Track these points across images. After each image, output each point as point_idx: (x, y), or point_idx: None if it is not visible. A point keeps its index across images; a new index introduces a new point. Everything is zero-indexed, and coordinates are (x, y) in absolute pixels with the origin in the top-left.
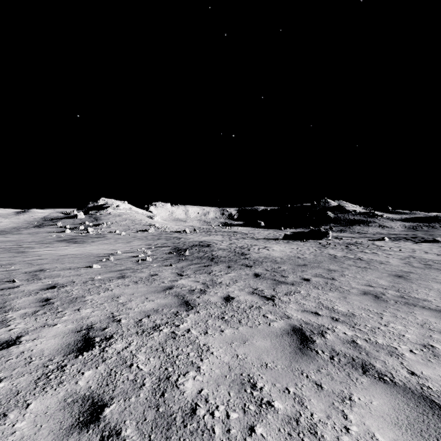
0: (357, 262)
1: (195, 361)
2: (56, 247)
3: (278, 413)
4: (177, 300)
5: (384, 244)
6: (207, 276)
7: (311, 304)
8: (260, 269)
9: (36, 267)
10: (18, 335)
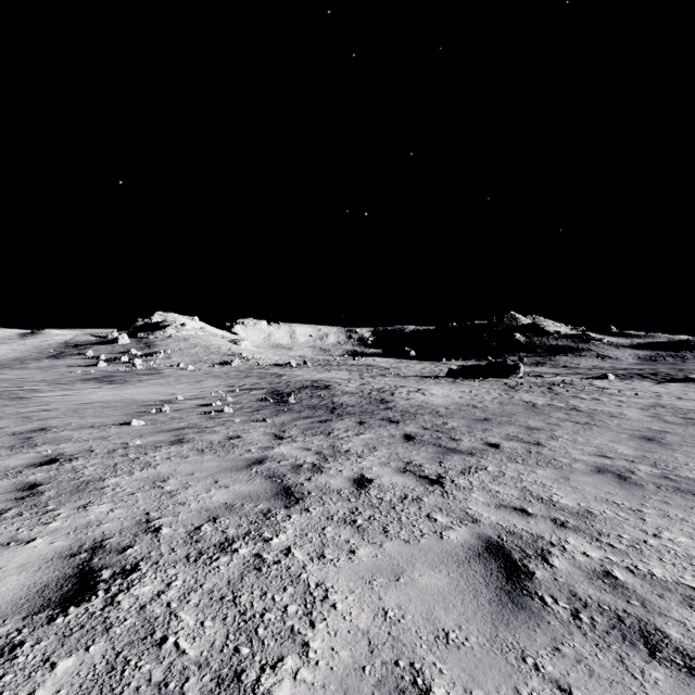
0: (572, 414)
1: (298, 627)
2: (78, 390)
3: None
4: (270, 486)
5: (608, 385)
6: (324, 439)
7: (511, 493)
8: (413, 426)
9: (36, 423)
10: None
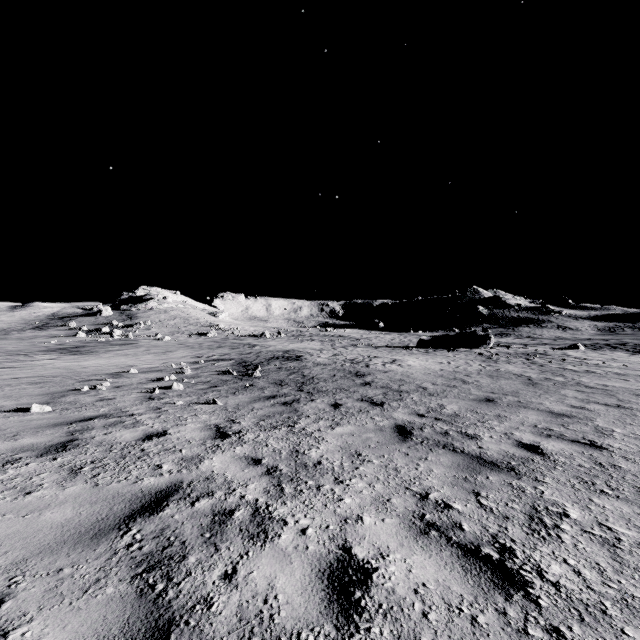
0: (586, 391)
1: None
2: (28, 362)
3: None
4: (123, 621)
5: (585, 356)
6: (284, 437)
7: None
8: (402, 411)
9: None
10: None
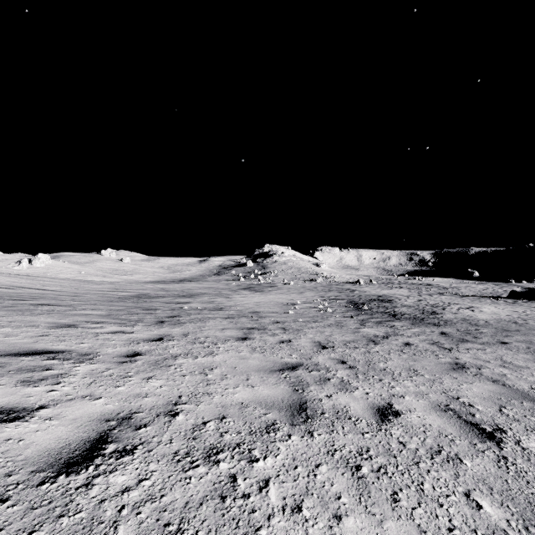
0: None
1: (383, 360)
2: (245, 295)
3: (425, 377)
4: (365, 339)
5: None
6: (388, 329)
7: (489, 357)
8: (449, 328)
9: (250, 309)
10: (289, 339)
